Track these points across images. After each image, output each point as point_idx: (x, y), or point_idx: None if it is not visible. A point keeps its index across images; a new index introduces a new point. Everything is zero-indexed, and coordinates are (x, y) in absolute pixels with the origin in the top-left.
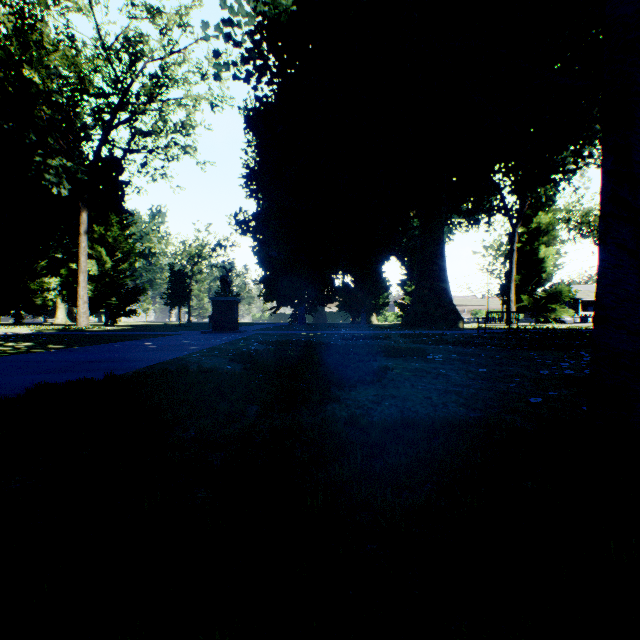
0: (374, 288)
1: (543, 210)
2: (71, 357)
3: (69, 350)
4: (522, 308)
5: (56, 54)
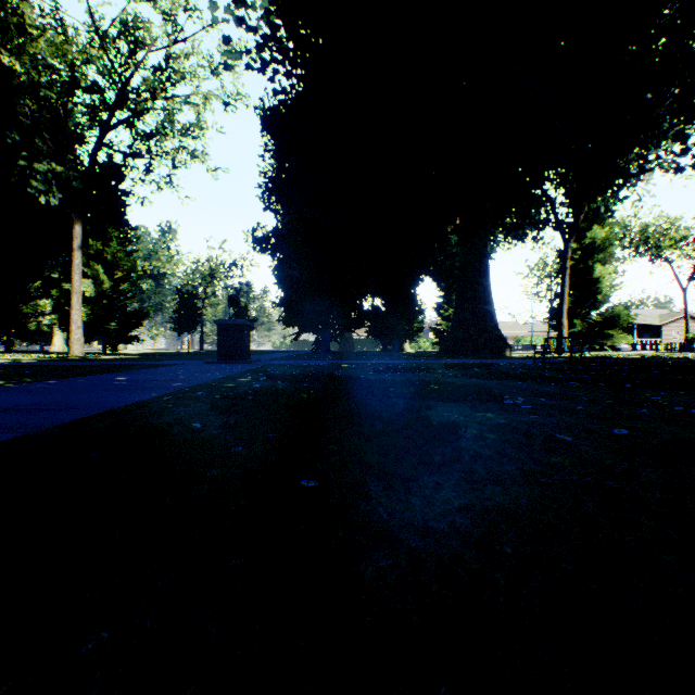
0: (407, 312)
1: (598, 224)
2: None
3: (4, 388)
4: (574, 334)
5: (40, 39)
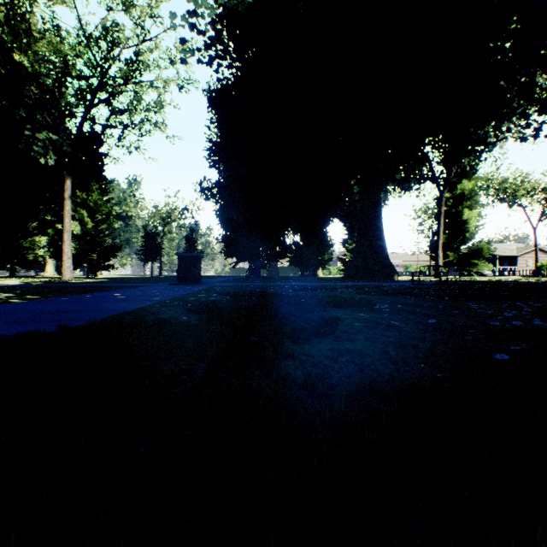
0: (320, 246)
1: (466, 178)
2: (40, 307)
3: (42, 300)
4: (448, 263)
5: (42, 41)
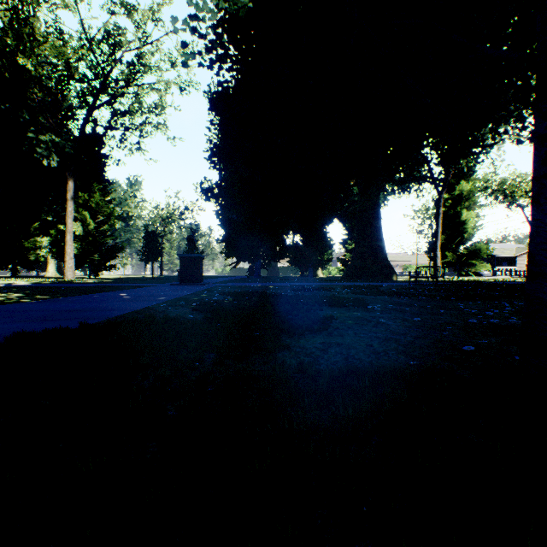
0: (320, 246)
1: (465, 179)
2: (53, 307)
3: (53, 300)
4: (447, 263)
5: (46, 45)
